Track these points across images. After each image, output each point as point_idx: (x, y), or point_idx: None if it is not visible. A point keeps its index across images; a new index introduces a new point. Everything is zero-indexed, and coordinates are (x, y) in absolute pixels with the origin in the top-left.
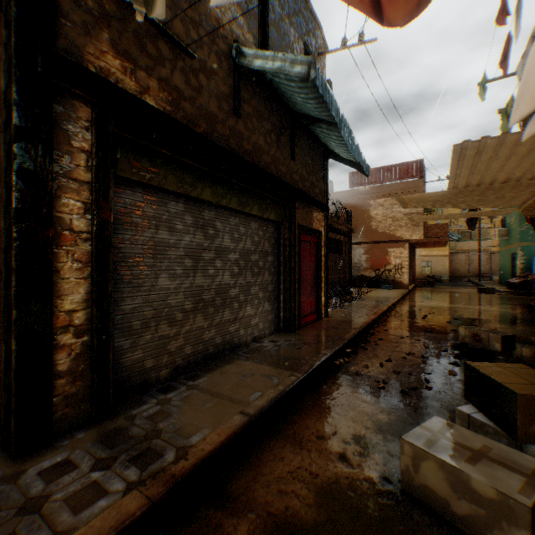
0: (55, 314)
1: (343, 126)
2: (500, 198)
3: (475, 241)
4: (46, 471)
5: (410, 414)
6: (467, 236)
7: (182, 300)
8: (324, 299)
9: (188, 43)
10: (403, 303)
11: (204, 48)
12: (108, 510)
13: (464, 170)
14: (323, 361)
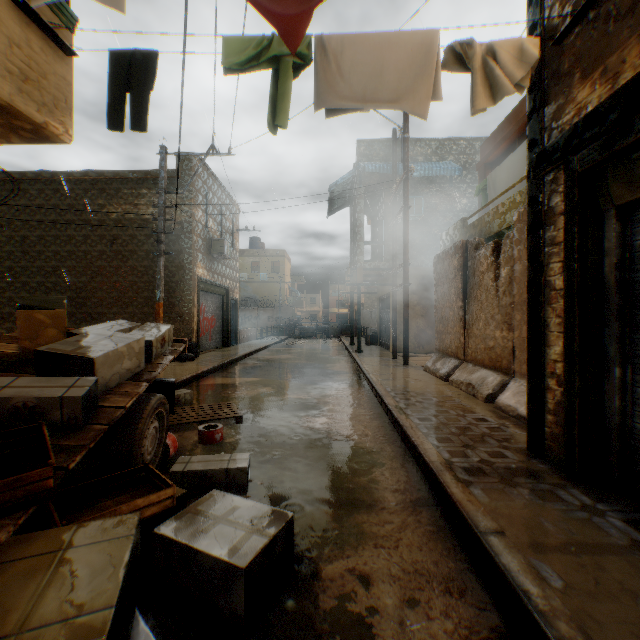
0: (545, 360)
1: None
2: None
3: None
4: (499, 452)
5: None
6: None
7: None
8: None
9: None
10: None
11: None
12: (438, 454)
13: None
14: None
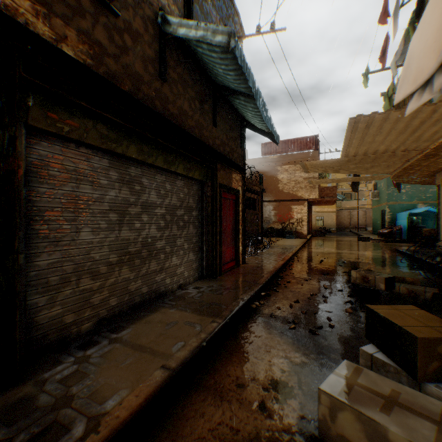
0: None
1: (258, 97)
2: (378, 166)
3: (354, 200)
4: None
5: (319, 353)
6: (349, 197)
7: (107, 253)
8: (242, 248)
9: (112, 1)
10: (304, 249)
11: (129, 10)
12: None
13: (355, 141)
14: (241, 306)
